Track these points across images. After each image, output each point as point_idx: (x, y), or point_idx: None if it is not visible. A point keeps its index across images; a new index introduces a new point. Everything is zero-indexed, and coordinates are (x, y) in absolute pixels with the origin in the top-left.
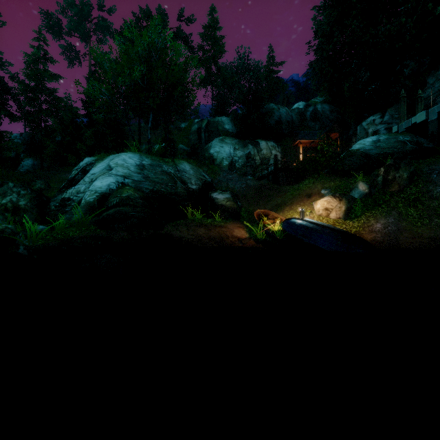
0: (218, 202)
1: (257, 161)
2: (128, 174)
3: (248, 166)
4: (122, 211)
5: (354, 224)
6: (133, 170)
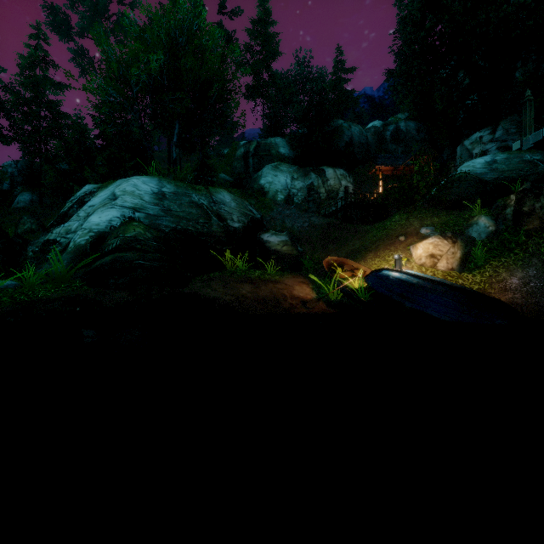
0: (271, 247)
1: (322, 195)
2: (141, 205)
3: (310, 201)
4: (124, 258)
5: (475, 278)
6: (148, 199)
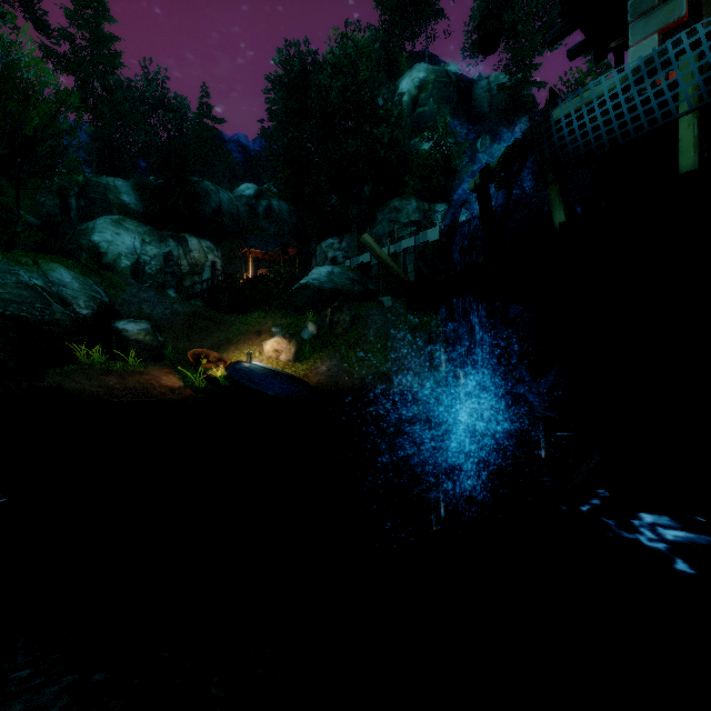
0: (130, 336)
1: (184, 268)
2: None
3: (168, 274)
4: None
5: (303, 367)
6: None
